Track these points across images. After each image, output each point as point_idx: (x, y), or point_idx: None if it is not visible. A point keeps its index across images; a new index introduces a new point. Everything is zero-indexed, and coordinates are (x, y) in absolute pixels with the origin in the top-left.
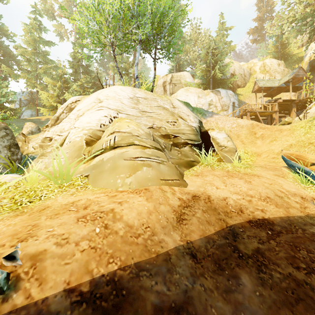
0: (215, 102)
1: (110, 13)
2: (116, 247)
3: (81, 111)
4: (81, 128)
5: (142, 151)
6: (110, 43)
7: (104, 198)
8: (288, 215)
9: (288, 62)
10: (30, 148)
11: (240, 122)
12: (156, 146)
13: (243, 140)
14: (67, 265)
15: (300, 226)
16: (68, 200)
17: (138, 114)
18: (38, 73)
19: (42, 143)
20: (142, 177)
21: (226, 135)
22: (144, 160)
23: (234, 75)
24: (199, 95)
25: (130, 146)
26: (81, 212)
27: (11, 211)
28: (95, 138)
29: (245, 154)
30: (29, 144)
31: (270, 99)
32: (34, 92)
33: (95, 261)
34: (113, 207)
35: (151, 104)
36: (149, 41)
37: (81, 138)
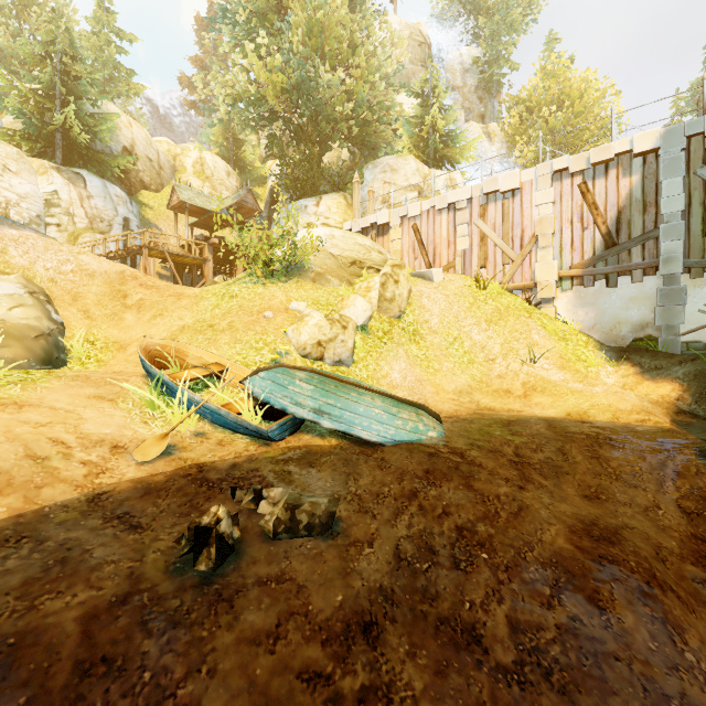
0: (68, 202)
1: None
2: None
3: None
4: None
5: None
6: None
7: None
8: (25, 509)
9: (246, 177)
10: None
11: (88, 262)
12: None
13: (91, 308)
14: None
15: (43, 531)
16: None
17: None
18: None
19: None
20: None
21: (23, 288)
22: None
23: (133, 153)
24: (9, 165)
25: None
26: None
27: None
28: None
29: (88, 346)
30: None
31: (213, 235)
32: None
33: None
34: None
35: None
36: None
37: None
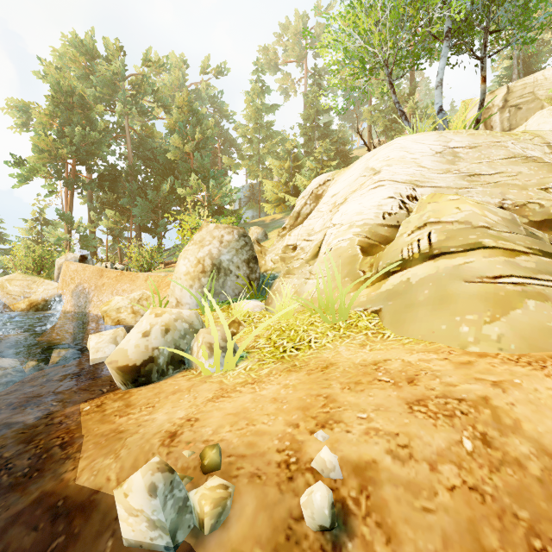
0: None
1: (387, 4)
2: (537, 509)
3: (339, 196)
4: (347, 225)
5: (510, 262)
6: (383, 62)
7: (443, 365)
8: None
9: None
10: (268, 263)
11: None
12: (542, 250)
13: None
14: (428, 513)
15: None
16: (361, 356)
17: (460, 183)
18: (260, 155)
19: (283, 254)
20: (530, 326)
21: None
22: (522, 284)
23: None
24: None
25: (473, 251)
26: (407, 390)
27: (276, 361)
28: (376, 240)
29: None
30: (266, 257)
31: None
32: (255, 184)
33: (492, 528)
34: (486, 394)
35: (490, 156)
36: (469, 23)
37: (351, 241)
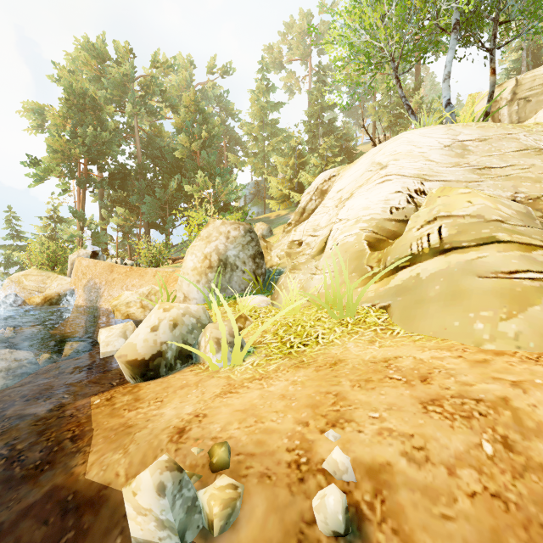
0: None
1: None
2: None
3: (345, 191)
4: (353, 220)
5: (526, 257)
6: (389, 56)
7: (458, 363)
8: None
9: None
10: (274, 258)
11: None
12: None
13: None
14: (448, 520)
15: None
16: (370, 353)
17: (470, 176)
18: (265, 153)
19: (289, 250)
20: None
21: None
22: (540, 279)
23: None
24: None
25: (486, 245)
26: (420, 389)
27: (283, 357)
28: (383, 235)
29: None
30: (271, 252)
31: None
32: (260, 181)
33: (518, 539)
34: (505, 395)
35: (501, 149)
36: (478, 14)
37: (358, 236)
